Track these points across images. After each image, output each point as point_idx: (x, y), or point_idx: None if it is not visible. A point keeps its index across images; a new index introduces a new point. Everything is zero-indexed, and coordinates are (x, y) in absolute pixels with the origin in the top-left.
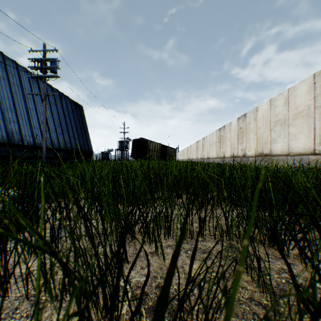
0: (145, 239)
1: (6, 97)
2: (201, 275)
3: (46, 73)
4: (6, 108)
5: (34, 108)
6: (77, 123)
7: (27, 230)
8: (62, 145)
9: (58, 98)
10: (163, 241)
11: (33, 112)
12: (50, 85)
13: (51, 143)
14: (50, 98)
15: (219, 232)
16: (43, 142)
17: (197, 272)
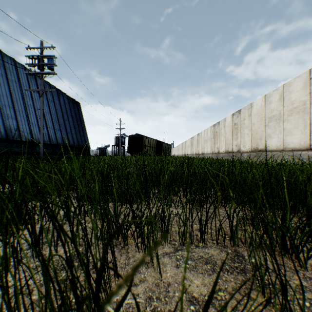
0: (139, 245)
1: (4, 93)
2: (206, 295)
3: (44, 70)
4: (4, 104)
5: (32, 104)
6: (75, 119)
7: (0, 239)
8: (60, 141)
9: (56, 94)
10: (160, 247)
11: (31, 109)
12: (48, 82)
13: (49, 139)
14: (48, 95)
15: (222, 237)
16: (41, 138)
17: (200, 291)
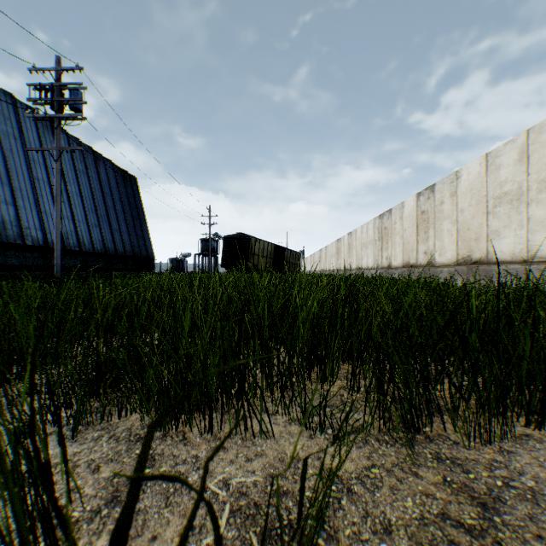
0: None
1: None
2: None
3: (62, 111)
4: None
5: (46, 178)
6: (127, 207)
7: None
8: (99, 246)
9: (92, 162)
10: None
11: (45, 186)
12: (78, 138)
13: (78, 241)
14: (76, 162)
15: None
16: (56, 239)
17: None
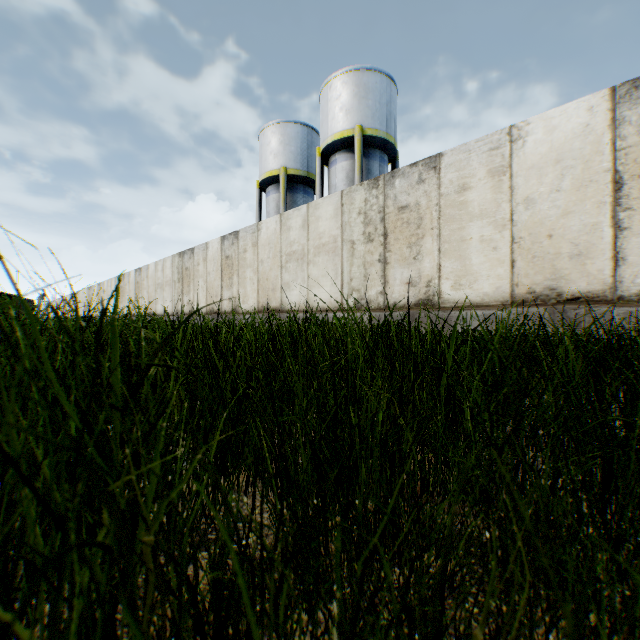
0: None
1: None
2: None
3: None
4: None
5: None
6: None
7: None
8: None
9: None
10: None
11: None
12: None
13: None
14: None
15: None
16: None
17: None
